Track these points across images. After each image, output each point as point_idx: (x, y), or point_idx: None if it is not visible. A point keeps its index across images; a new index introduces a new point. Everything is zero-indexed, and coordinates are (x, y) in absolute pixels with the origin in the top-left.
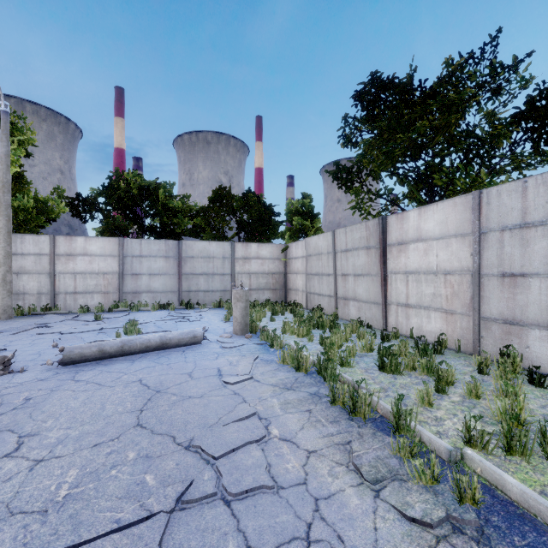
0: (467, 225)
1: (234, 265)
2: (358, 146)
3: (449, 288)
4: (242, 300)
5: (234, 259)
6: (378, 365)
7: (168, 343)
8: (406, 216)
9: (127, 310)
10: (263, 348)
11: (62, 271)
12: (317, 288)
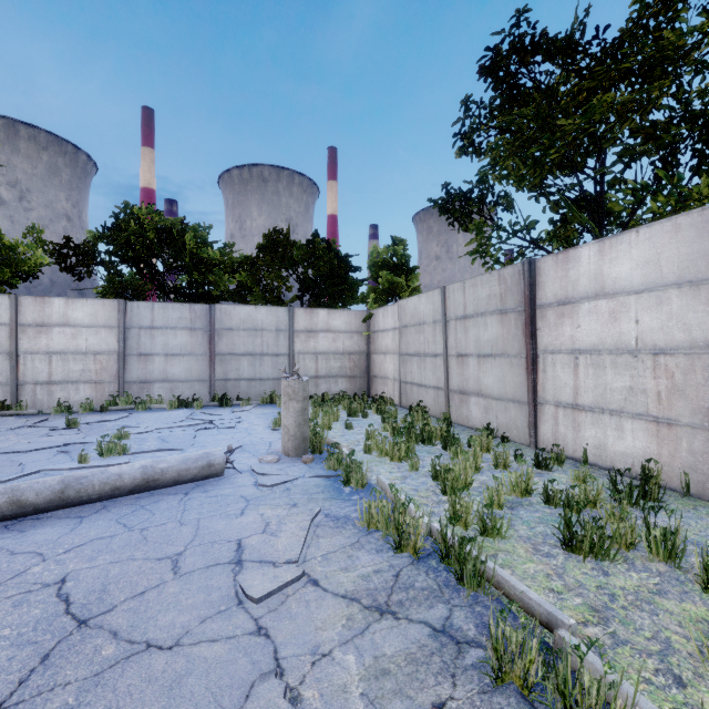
0: (706, 264)
1: (292, 342)
2: (483, 154)
3: (663, 380)
4: (298, 399)
5: (292, 332)
6: (552, 530)
7: (157, 480)
8: (573, 256)
9: (130, 408)
10: (331, 487)
11: (29, 349)
12: (416, 375)
